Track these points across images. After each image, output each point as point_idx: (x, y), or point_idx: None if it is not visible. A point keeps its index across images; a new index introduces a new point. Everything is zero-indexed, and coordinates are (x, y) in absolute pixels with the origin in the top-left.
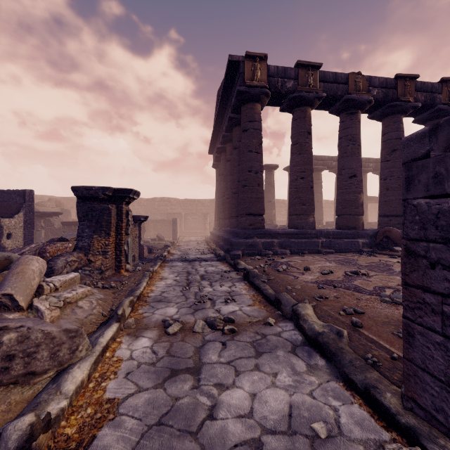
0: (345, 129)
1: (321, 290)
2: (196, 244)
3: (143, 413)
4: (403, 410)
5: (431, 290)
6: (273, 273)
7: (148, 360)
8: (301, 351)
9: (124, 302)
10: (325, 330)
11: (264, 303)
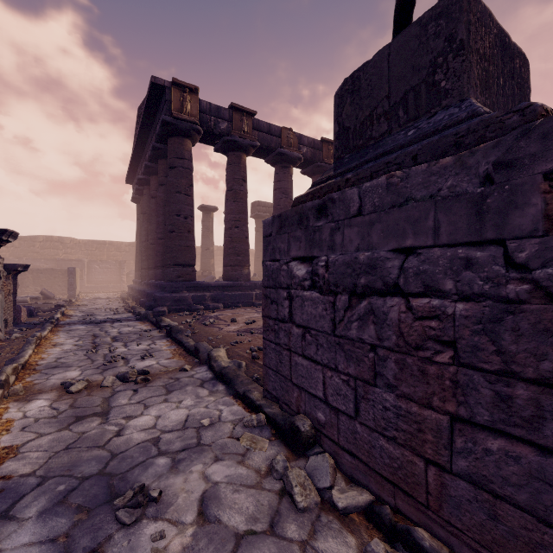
0: (279, 181)
1: (239, 337)
2: (107, 302)
3: (48, 447)
4: (262, 399)
5: (271, 318)
6: (199, 327)
7: (48, 415)
8: (208, 384)
9: (5, 370)
10: (230, 365)
11: (185, 355)
